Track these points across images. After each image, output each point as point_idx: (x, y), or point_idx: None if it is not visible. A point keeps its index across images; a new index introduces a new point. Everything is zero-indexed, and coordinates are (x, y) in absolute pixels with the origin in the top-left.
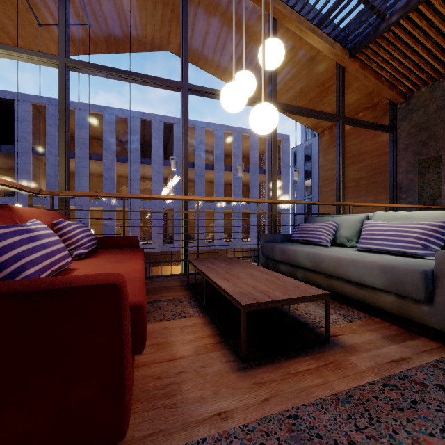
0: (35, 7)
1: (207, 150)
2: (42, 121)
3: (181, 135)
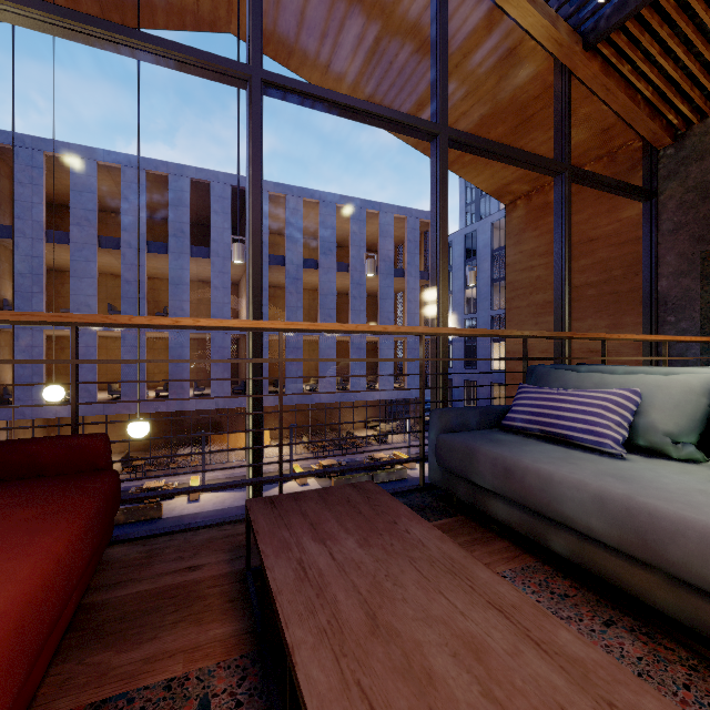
0: None
1: (307, 236)
2: (9, 176)
3: (248, 182)
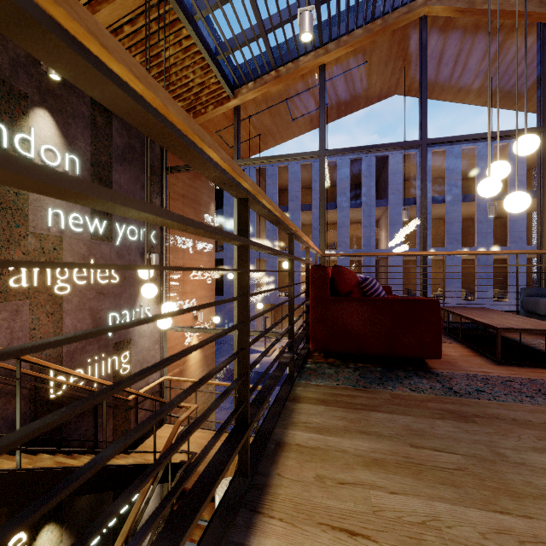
0: (292, 110)
1: (433, 177)
2: (262, 181)
3: (420, 190)
